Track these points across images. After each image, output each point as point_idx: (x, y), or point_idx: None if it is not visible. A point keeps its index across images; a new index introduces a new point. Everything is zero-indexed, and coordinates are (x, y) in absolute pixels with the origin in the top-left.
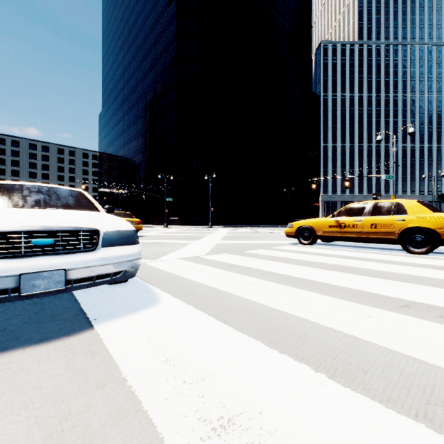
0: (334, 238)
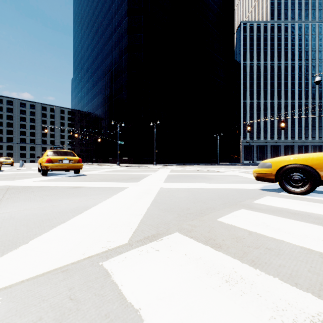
0: None
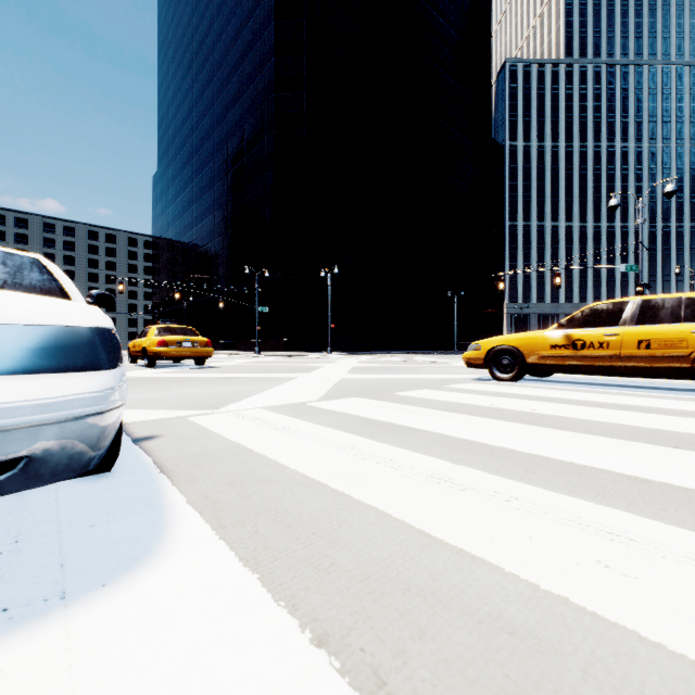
0: (560, 369)
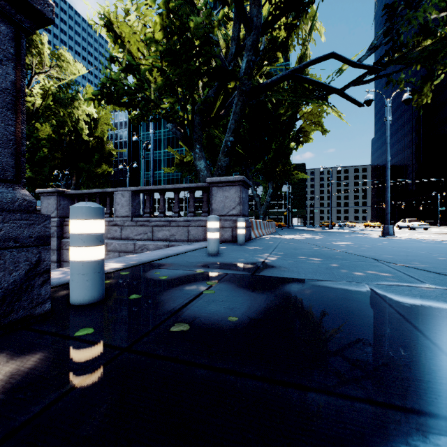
0: None
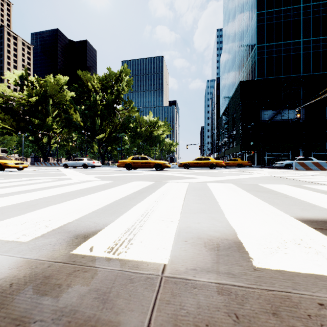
0: None
